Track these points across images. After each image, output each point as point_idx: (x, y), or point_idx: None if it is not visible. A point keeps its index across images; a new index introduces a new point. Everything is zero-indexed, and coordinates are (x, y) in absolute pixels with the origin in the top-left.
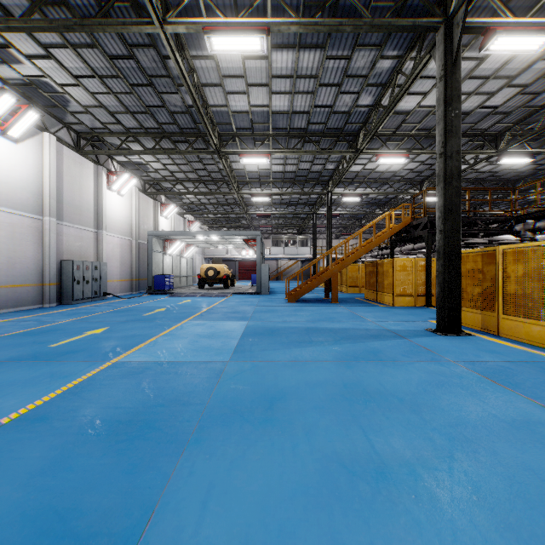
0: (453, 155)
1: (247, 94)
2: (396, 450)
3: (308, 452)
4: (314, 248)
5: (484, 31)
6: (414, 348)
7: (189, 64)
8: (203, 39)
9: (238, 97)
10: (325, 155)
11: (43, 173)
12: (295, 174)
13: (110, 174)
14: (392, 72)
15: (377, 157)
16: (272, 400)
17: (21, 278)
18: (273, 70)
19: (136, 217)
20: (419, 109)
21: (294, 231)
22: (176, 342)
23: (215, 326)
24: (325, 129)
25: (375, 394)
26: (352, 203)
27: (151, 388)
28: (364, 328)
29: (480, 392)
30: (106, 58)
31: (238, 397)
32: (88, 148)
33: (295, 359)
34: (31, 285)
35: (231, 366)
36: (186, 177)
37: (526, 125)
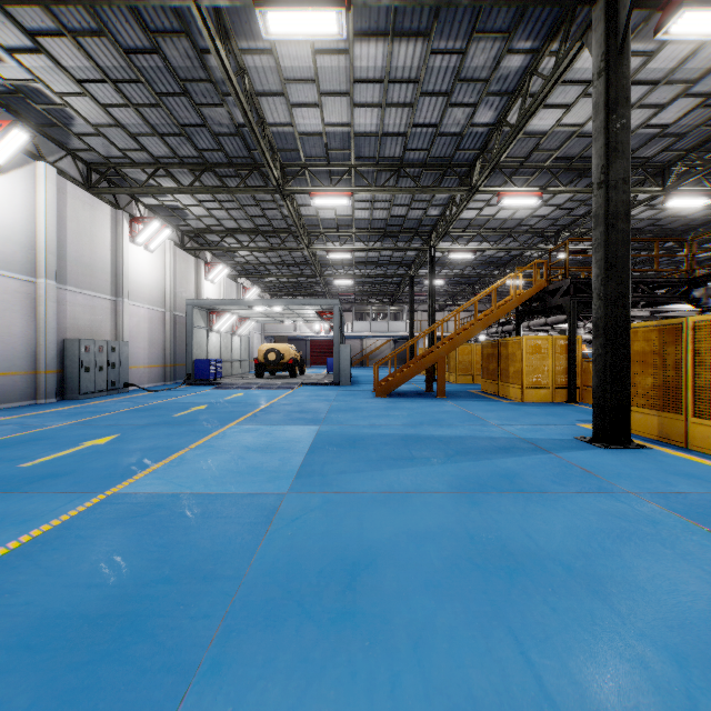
0: (618, 184)
1: (320, 106)
2: (585, 691)
3: (421, 695)
4: (411, 323)
5: (663, 6)
6: (567, 470)
7: (237, 61)
8: (256, 24)
9: (308, 112)
10: (427, 196)
11: (36, 218)
12: (386, 223)
13: (134, 221)
14: (523, 75)
15: (499, 198)
16: (353, 570)
17: (5, 363)
18: (356, 71)
19: (171, 281)
20: (558, 129)
21: (384, 300)
22: (212, 459)
23: (272, 433)
24: (428, 159)
25: (524, 557)
26: (462, 263)
27: (156, 545)
28: (488, 436)
29: (695, 552)
30: (120, 52)
31: (296, 562)
32: (103, 185)
33: (390, 489)
34: (20, 373)
35: (290, 502)
36: (238, 227)
37: (705, 153)
